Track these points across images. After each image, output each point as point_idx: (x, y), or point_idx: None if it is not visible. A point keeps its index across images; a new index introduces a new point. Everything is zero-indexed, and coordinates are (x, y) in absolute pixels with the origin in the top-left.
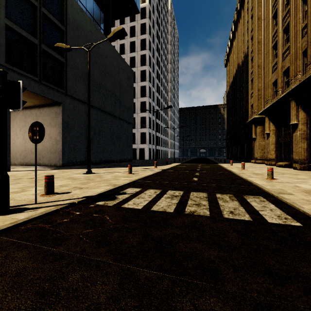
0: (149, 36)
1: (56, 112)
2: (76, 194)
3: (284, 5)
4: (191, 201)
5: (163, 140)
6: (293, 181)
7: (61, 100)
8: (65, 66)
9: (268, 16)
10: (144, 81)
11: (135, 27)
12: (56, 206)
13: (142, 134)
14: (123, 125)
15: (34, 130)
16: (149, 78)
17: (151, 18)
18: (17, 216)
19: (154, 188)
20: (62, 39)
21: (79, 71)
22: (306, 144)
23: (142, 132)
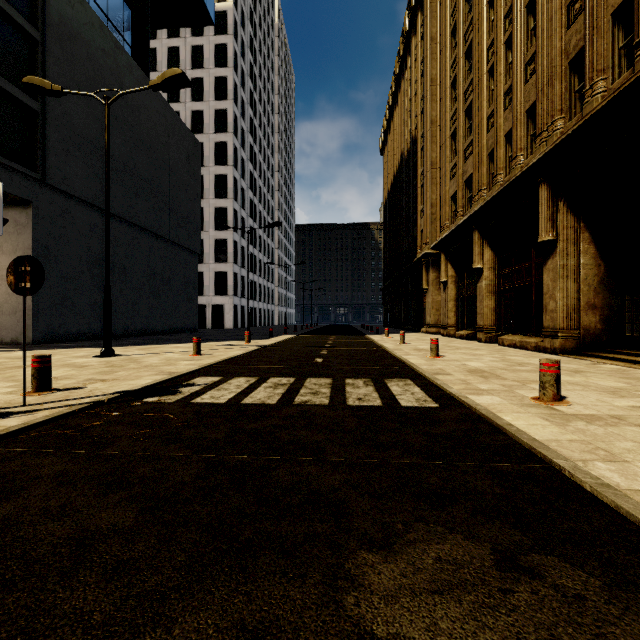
0: (234, 72)
1: (17, 222)
2: (99, 389)
3: (466, 70)
4: (306, 389)
5: (264, 288)
6: (463, 359)
7: (32, 195)
8: (42, 121)
9: (445, 82)
10: (222, 165)
11: (204, 50)
12: (69, 406)
13: (218, 275)
14: (177, 255)
15: (20, 271)
16: (235, 161)
17: (239, 36)
18: (1, 423)
19: (245, 376)
20: (34, 58)
21: (76, 134)
22: (494, 301)
23: (219, 272)
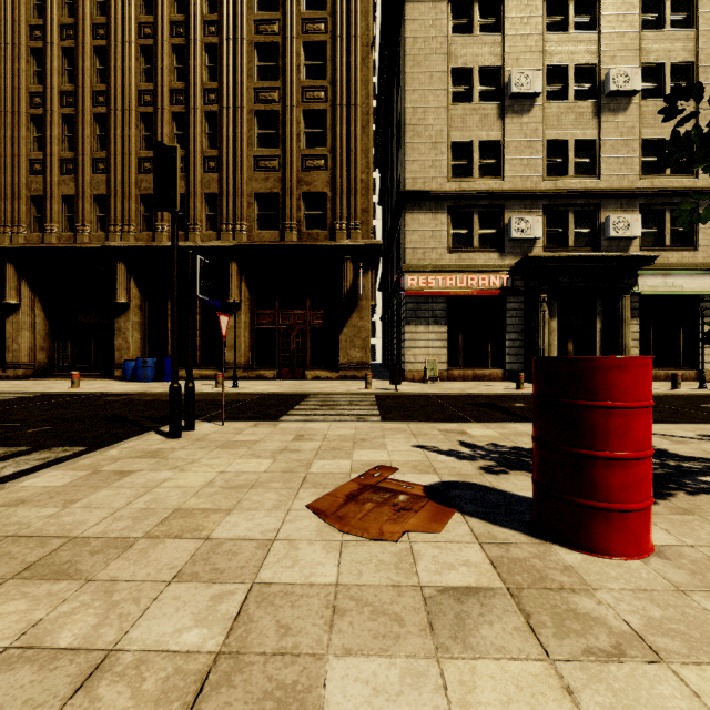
0: None
1: None
2: None
3: None
4: None
5: None
6: None
7: None
8: None
9: None
10: None
11: None
12: None
13: None
14: None
15: None
16: None
17: None
18: None
19: None
20: None
21: None
22: None
23: None
